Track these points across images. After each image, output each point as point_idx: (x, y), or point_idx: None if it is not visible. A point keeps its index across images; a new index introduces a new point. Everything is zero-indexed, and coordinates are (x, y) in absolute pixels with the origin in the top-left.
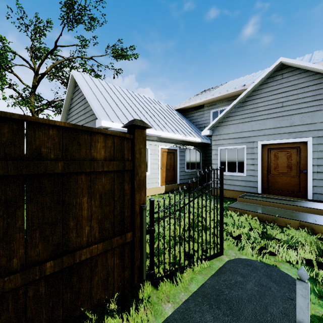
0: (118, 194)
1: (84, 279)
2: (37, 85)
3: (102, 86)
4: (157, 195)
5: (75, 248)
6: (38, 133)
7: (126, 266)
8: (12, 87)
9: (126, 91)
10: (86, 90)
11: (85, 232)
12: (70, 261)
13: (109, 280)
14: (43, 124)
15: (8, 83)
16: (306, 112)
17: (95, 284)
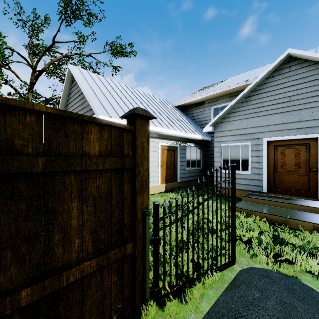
0: (116, 197)
1: (73, 306)
2: (35, 82)
3: (100, 81)
4: (157, 193)
5: (61, 267)
6: (10, 120)
7: (126, 283)
8: (9, 83)
9: (125, 87)
10: (83, 84)
11: (74, 246)
12: (54, 285)
13: (105, 303)
14: (17, 108)
15: (4, 78)
16: (316, 107)
17: (87, 310)
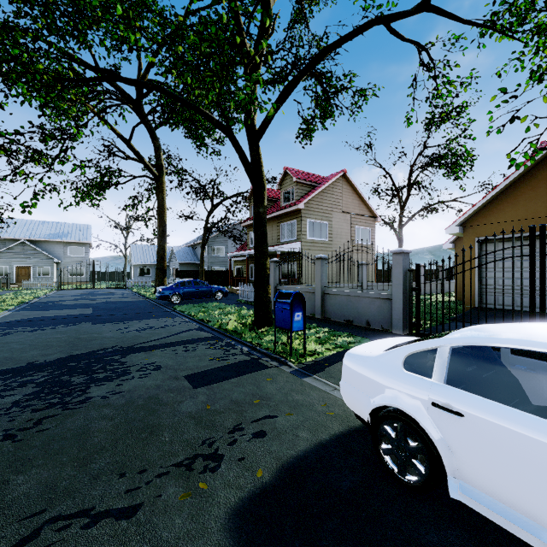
0: None
1: None
2: None
3: None
4: None
5: None
6: None
7: None
8: None
9: None
10: None
11: None
12: None
13: None
14: None
15: None
16: (31, 258)
17: None
